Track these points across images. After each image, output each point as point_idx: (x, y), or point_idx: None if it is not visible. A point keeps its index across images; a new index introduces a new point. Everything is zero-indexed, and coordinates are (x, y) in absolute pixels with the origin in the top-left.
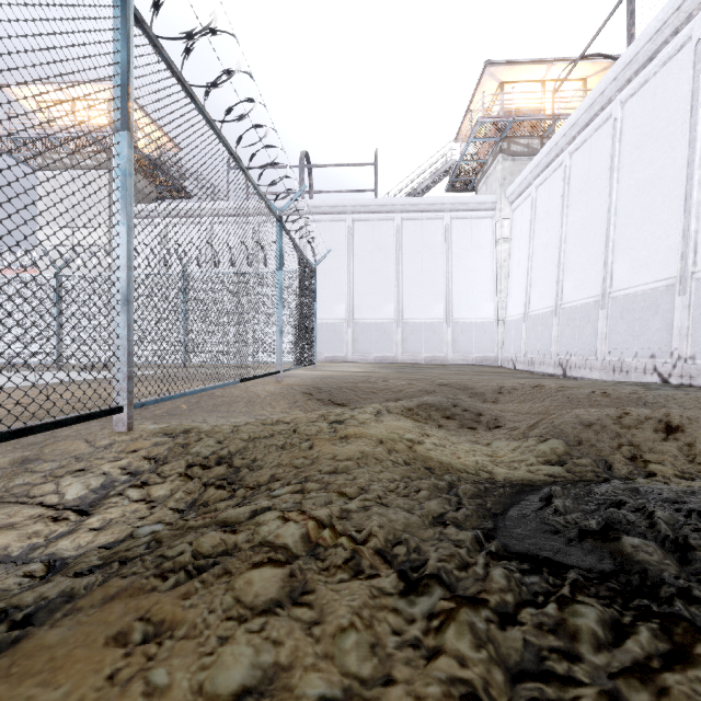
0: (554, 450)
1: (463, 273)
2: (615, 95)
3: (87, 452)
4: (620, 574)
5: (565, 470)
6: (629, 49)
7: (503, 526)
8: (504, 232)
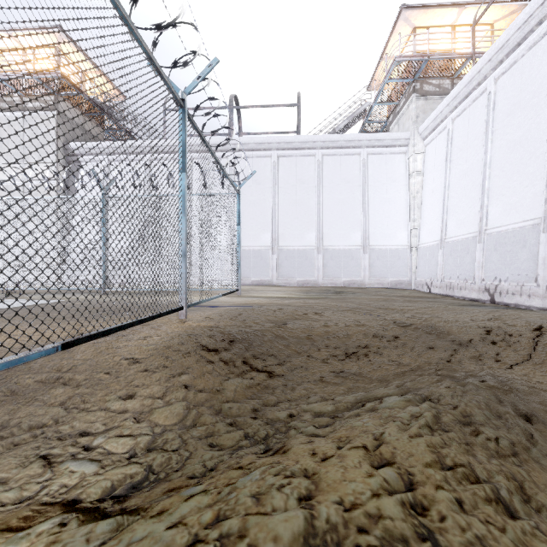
0: None
1: (379, 204)
2: None
3: None
4: None
5: None
6: None
7: None
8: (417, 166)
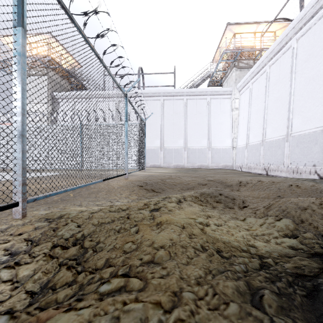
0: (288, 227)
1: (216, 125)
2: (293, 36)
3: None
4: None
5: (299, 242)
6: (301, 12)
7: None
8: (236, 105)
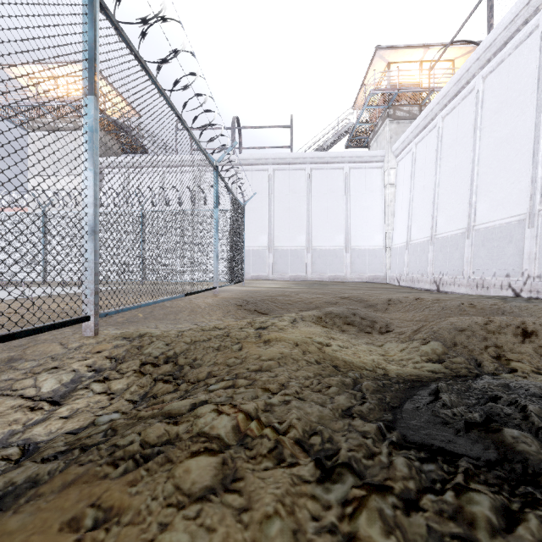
0: (435, 351)
1: (359, 211)
2: (477, 72)
3: (60, 353)
4: (504, 463)
5: (444, 367)
6: (489, 36)
7: (400, 418)
8: (390, 179)
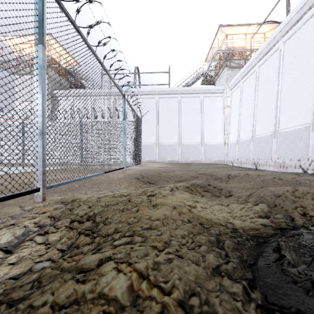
0: (263, 210)
1: (209, 121)
2: (280, 39)
3: (18, 213)
4: None
5: (270, 221)
6: (287, 17)
7: (258, 276)
8: (227, 103)
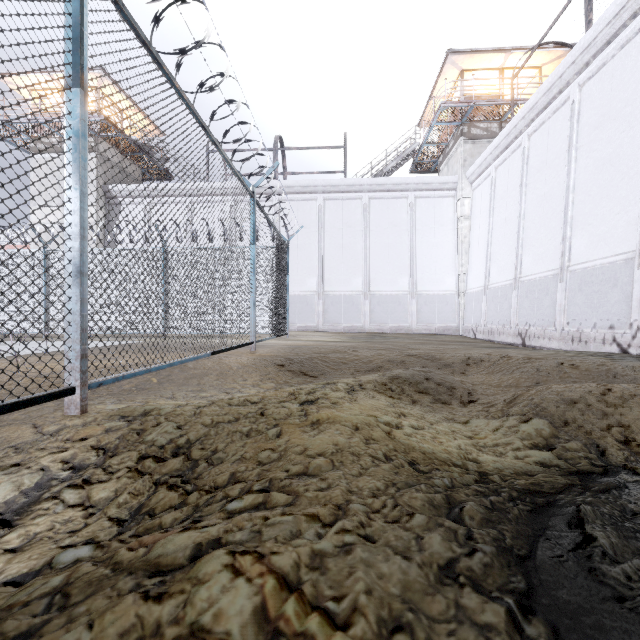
0: (540, 432)
1: (427, 248)
2: (573, 79)
3: (30, 441)
4: None
5: (556, 456)
6: (587, 34)
7: (539, 584)
8: (465, 210)
